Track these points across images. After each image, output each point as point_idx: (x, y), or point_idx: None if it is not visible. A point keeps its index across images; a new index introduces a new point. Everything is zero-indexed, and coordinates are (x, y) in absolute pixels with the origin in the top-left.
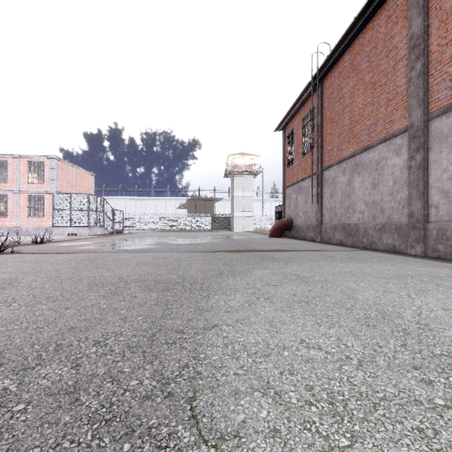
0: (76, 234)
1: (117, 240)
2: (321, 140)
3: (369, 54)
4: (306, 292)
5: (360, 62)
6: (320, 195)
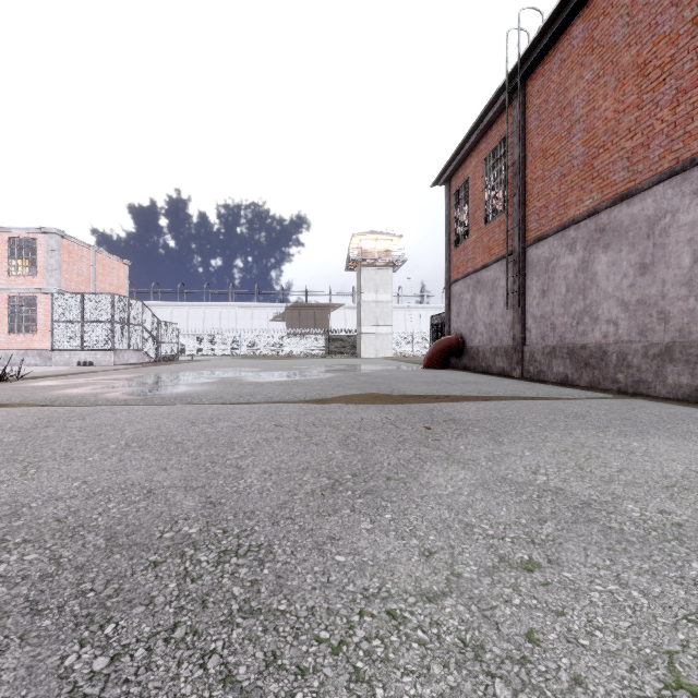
0: (92, 362)
1: (152, 374)
2: (523, 191)
3: (630, 9)
4: None
5: (609, 30)
6: (521, 292)
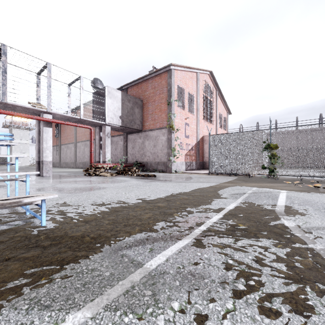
0: None
1: None
2: (60, 135)
3: None
4: None
5: None
6: (60, 153)
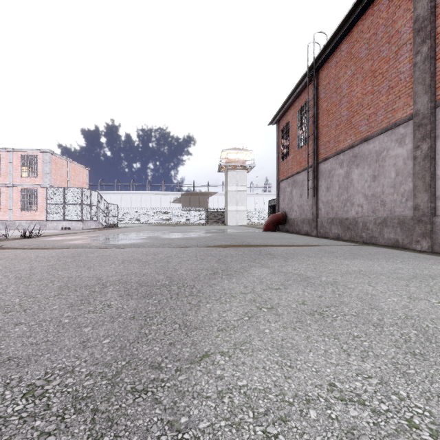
0: (70, 228)
1: (109, 234)
2: (317, 132)
3: (368, 41)
4: (317, 299)
5: (359, 50)
6: (316, 188)
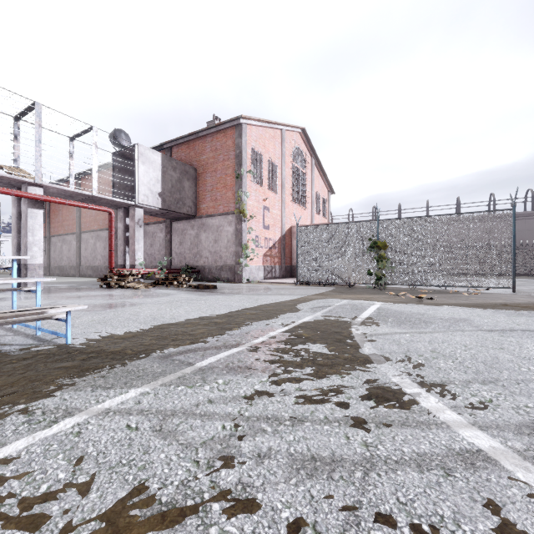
0: None
1: None
2: (50, 220)
3: None
4: None
5: None
6: (49, 250)
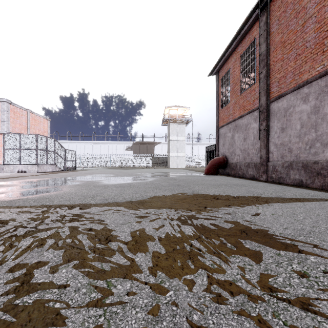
0: (25, 171)
1: (49, 178)
2: (267, 69)
3: None
4: None
5: None
6: (266, 130)
